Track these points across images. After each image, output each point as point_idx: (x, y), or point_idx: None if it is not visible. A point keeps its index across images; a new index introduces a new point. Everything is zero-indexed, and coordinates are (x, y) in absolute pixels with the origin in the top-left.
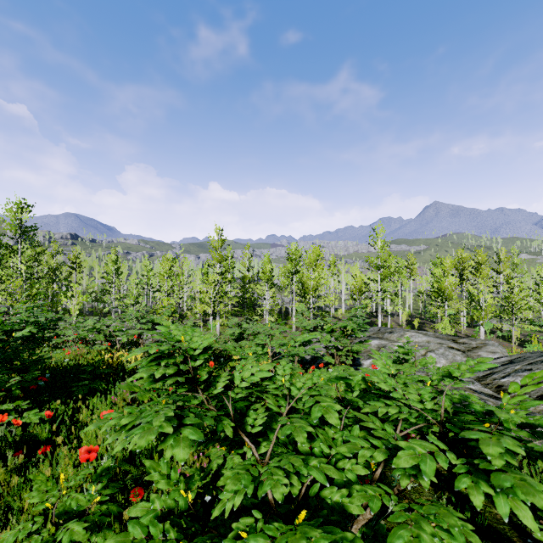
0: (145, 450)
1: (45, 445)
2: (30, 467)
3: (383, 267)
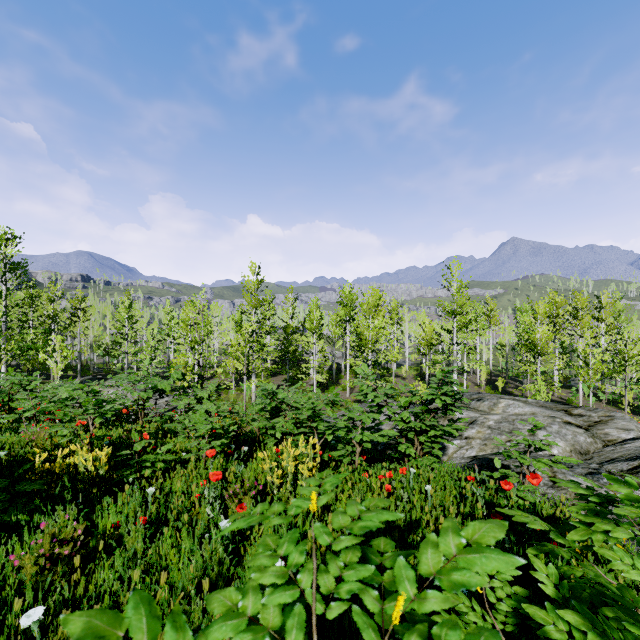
0: None
1: None
2: None
3: (459, 314)
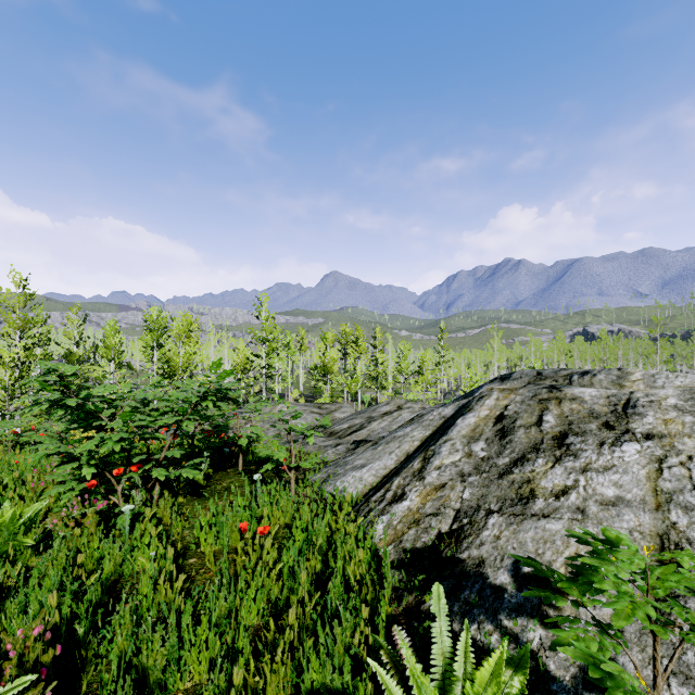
0: None
1: None
2: None
3: (267, 341)
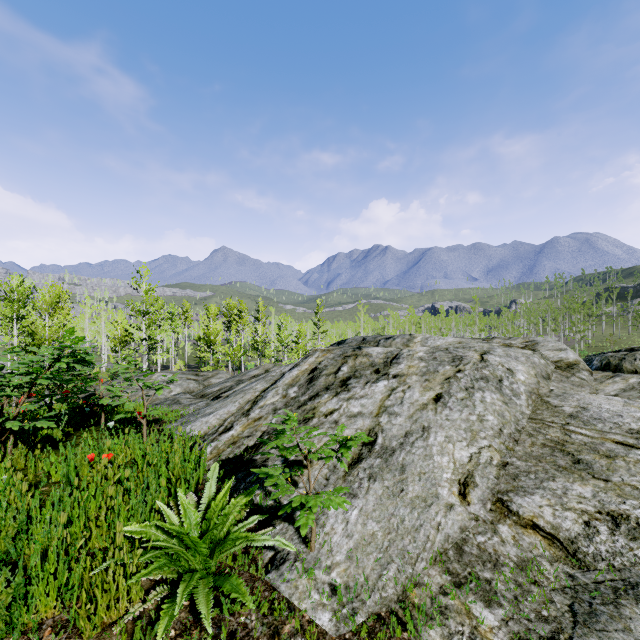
0: None
1: None
2: None
3: (148, 313)
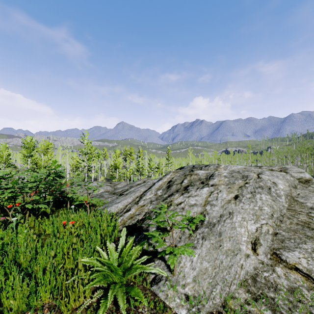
0: None
1: None
2: None
3: (88, 153)
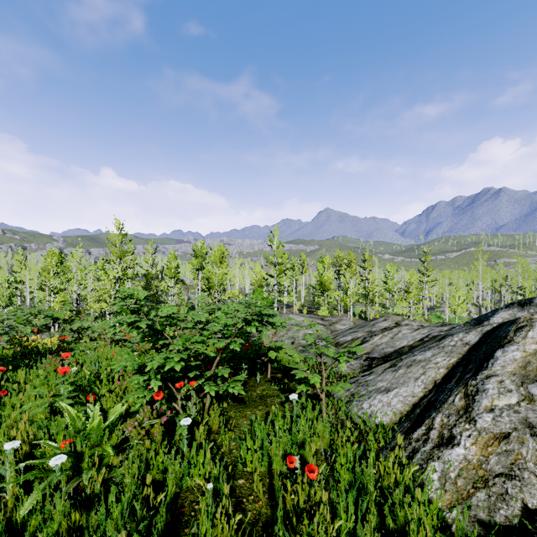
0: (90, 381)
1: (2, 390)
2: (3, 396)
3: (278, 264)
